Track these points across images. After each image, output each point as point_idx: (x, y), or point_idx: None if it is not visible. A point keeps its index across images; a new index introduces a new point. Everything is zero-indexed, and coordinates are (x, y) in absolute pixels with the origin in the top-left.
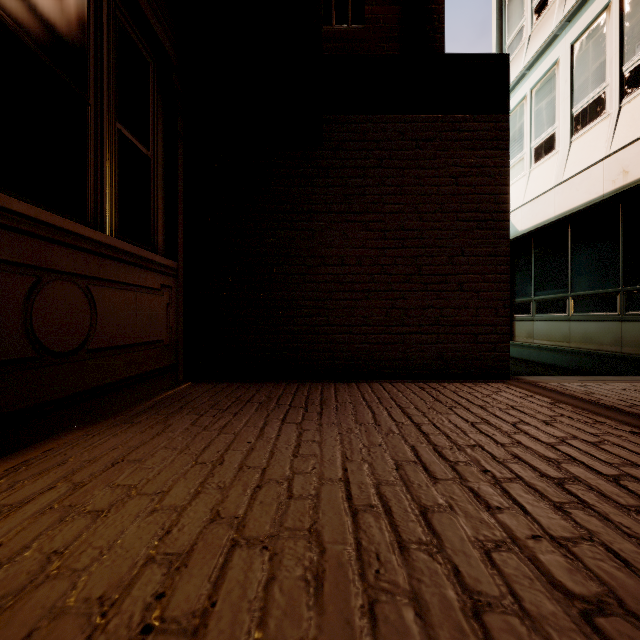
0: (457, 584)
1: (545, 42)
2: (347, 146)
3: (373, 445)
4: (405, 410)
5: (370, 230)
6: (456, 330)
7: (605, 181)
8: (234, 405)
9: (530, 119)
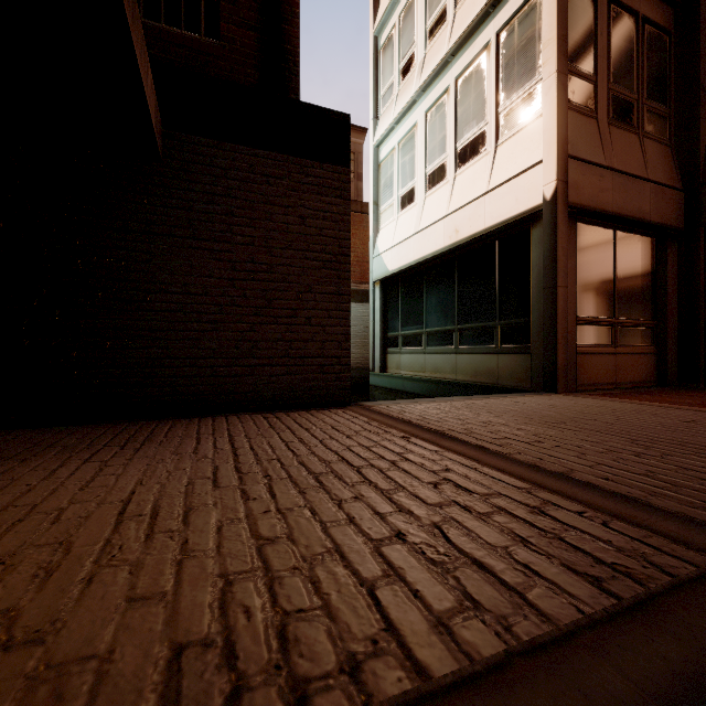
0: (179, 550)
1: (408, 104)
2: (192, 168)
3: (177, 470)
4: (233, 438)
5: (218, 259)
6: (305, 362)
7: (445, 236)
8: (26, 452)
9: (398, 169)
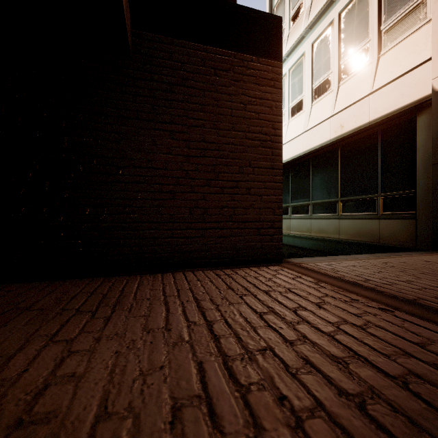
0: None
1: (297, 40)
2: (155, 62)
3: (152, 369)
4: (200, 303)
5: (176, 139)
6: (245, 225)
7: (331, 131)
8: (1, 317)
9: (288, 89)
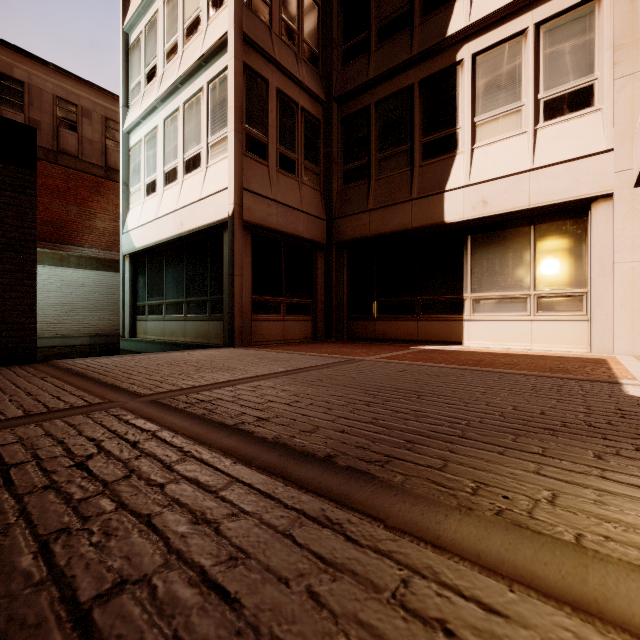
0: None
1: (150, 107)
2: None
3: None
4: None
5: None
6: None
7: (175, 227)
8: None
9: (144, 160)
